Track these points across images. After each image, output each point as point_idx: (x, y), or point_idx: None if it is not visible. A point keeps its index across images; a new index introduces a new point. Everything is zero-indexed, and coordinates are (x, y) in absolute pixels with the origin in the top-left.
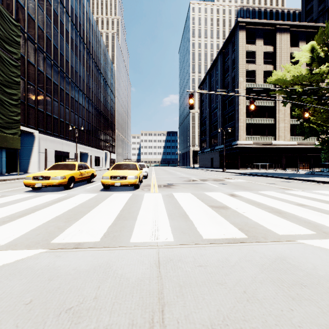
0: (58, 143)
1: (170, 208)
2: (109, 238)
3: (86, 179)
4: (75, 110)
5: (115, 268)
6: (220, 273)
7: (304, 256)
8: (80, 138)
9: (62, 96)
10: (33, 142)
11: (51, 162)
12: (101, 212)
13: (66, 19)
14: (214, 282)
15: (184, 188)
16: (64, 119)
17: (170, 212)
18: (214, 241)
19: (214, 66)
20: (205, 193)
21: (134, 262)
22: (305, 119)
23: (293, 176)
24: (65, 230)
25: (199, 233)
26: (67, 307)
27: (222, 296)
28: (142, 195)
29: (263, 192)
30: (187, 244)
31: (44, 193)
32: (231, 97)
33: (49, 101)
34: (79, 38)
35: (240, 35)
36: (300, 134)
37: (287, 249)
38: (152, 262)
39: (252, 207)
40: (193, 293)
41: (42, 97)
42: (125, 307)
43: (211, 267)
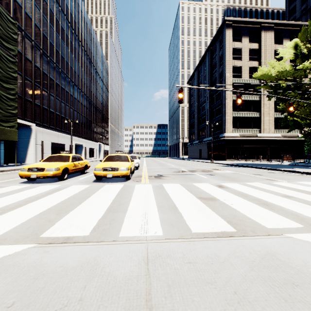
0: (54, 135)
1: (160, 200)
2: (99, 232)
3: (80, 170)
4: (70, 104)
5: (103, 265)
6: (210, 270)
7: (294, 252)
8: (75, 131)
9: (58, 91)
10: (30, 134)
11: (47, 154)
12: (92, 204)
13: (62, 17)
14: (203, 281)
15: (174, 179)
16: (60, 113)
17: (160, 204)
18: (203, 235)
19: (202, 62)
20: (194, 184)
21: (123, 258)
22: (289, 112)
23: (277, 167)
24: (55, 223)
25: (188, 226)
26: (50, 310)
27: (212, 298)
28: (133, 186)
29: (250, 183)
30: (176, 239)
31: (39, 184)
32: (218, 92)
33: (45, 95)
34: (74, 36)
35: (227, 33)
36: (284, 127)
37: (276, 243)
38: (141, 259)
39: (240, 199)
40: (181, 294)
41: (39, 92)
42: (111, 310)
43: (200, 263)
